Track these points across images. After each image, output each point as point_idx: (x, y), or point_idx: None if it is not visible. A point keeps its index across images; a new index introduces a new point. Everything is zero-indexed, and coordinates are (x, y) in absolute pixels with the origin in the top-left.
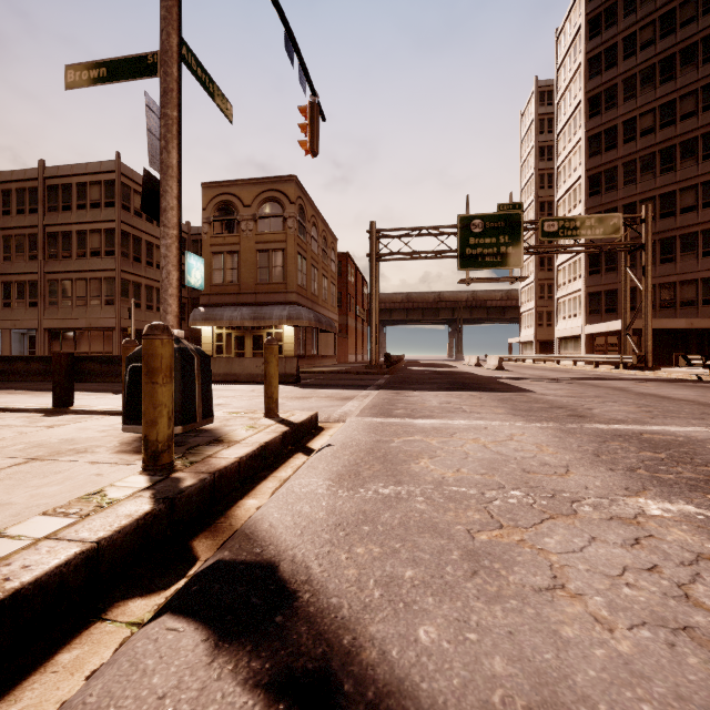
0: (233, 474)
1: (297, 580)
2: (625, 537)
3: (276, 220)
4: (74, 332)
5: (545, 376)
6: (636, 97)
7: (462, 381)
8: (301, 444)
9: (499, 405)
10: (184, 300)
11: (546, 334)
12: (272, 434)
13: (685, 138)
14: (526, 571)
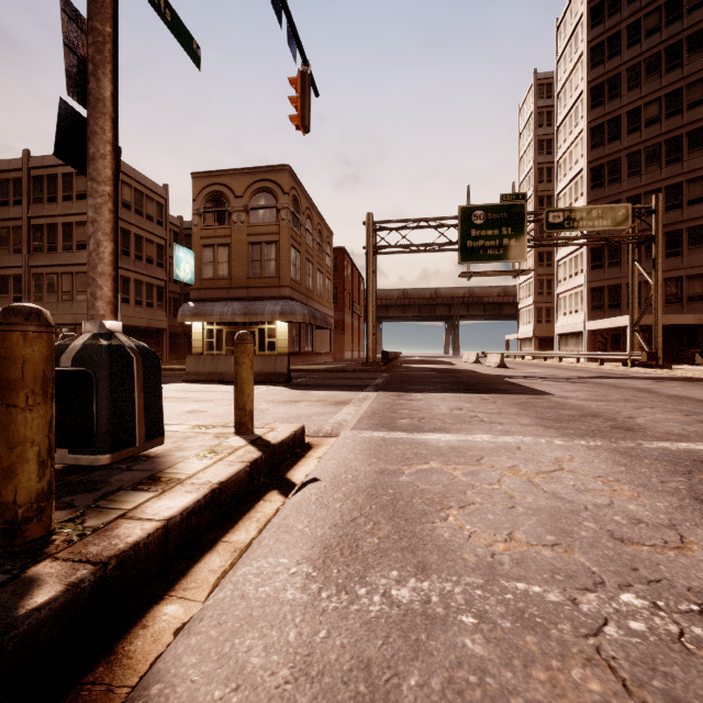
0: (152, 550)
1: None
2: None
3: (269, 211)
4: (60, 328)
5: (552, 375)
6: (640, 86)
7: (466, 380)
8: (278, 473)
9: (521, 412)
10: (177, 295)
11: (545, 330)
12: (235, 465)
13: (692, 127)
14: None
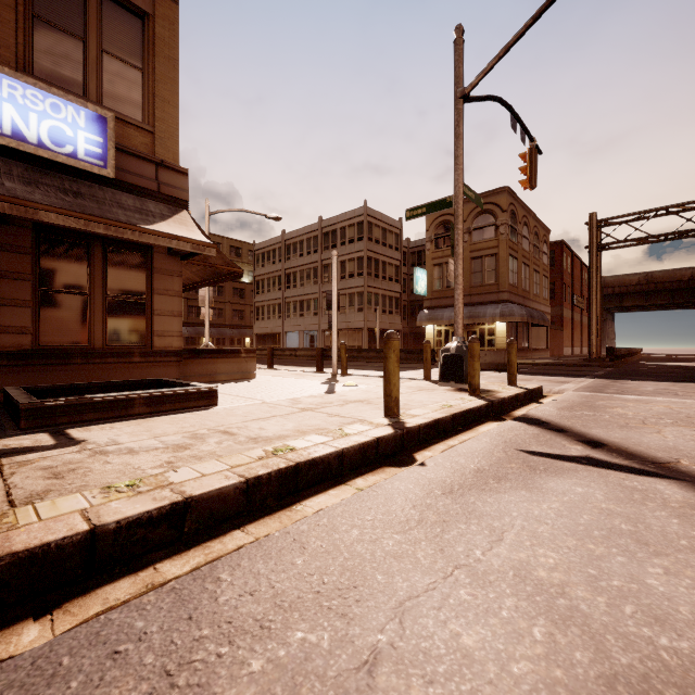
0: (506, 402)
1: (549, 421)
2: None
3: (489, 229)
4: (338, 332)
5: None
6: None
7: None
8: (534, 400)
9: None
10: (405, 302)
11: None
12: (518, 391)
13: None
14: (645, 430)
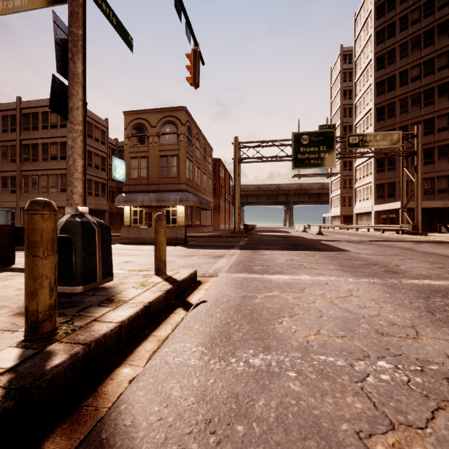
0: (113, 339)
1: None
2: None
3: (172, 136)
4: None
5: (351, 239)
6: (408, 56)
7: (297, 242)
8: (182, 298)
9: (329, 262)
10: (113, 189)
11: (347, 211)
12: (157, 292)
13: (440, 82)
14: None
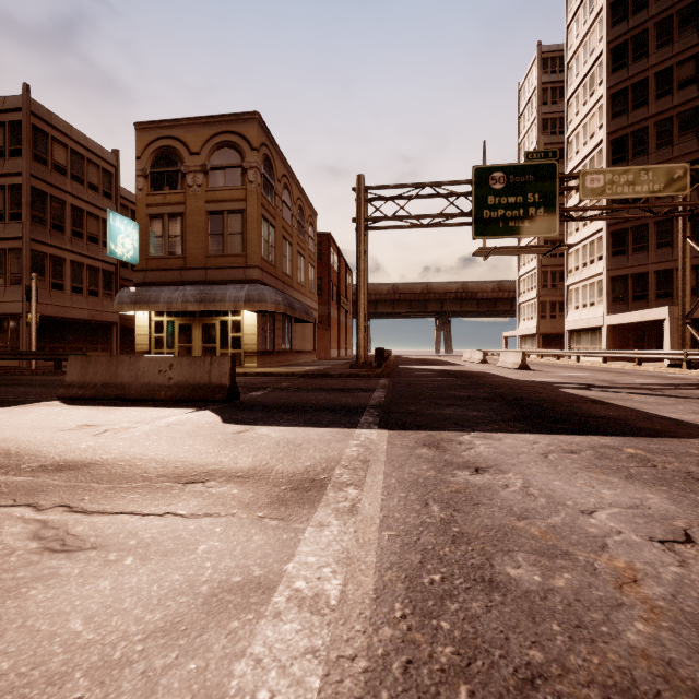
0: None
1: None
2: None
3: (233, 171)
4: None
5: (612, 381)
6: (672, 42)
7: (510, 393)
8: None
9: None
10: None
11: (549, 326)
12: None
13: None
14: None
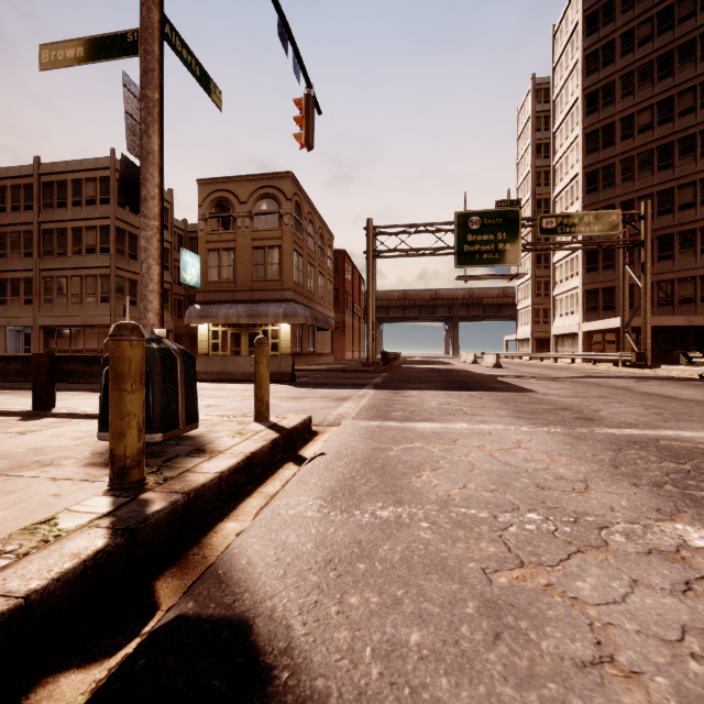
0: (212, 491)
1: (274, 649)
2: (672, 580)
3: (272, 216)
4: (70, 329)
5: (544, 374)
6: (633, 93)
7: (460, 379)
8: (292, 451)
9: (501, 406)
10: (181, 297)
11: (543, 331)
12: (260, 442)
13: (683, 134)
14: (561, 634)
